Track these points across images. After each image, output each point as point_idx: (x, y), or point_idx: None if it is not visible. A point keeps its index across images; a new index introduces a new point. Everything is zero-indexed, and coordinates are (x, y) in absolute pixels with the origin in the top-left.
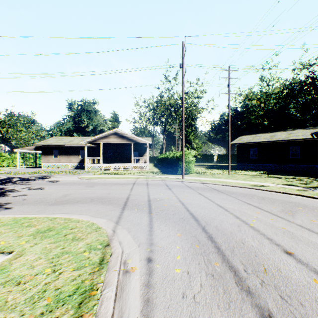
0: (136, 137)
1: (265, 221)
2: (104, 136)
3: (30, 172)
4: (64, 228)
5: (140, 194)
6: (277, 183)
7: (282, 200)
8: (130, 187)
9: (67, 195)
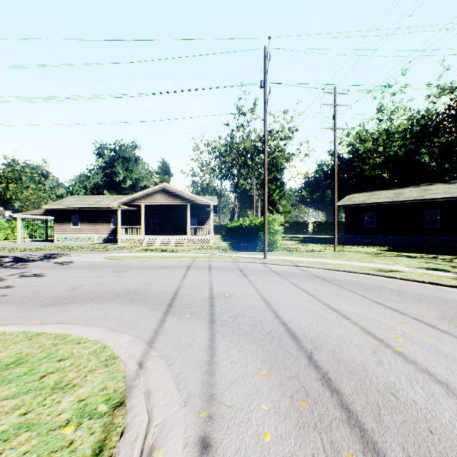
0: (195, 196)
1: (419, 341)
2: (146, 195)
3: (34, 248)
4: (47, 359)
5: (198, 285)
6: (413, 265)
7: (434, 296)
8: (183, 273)
9: (78, 287)
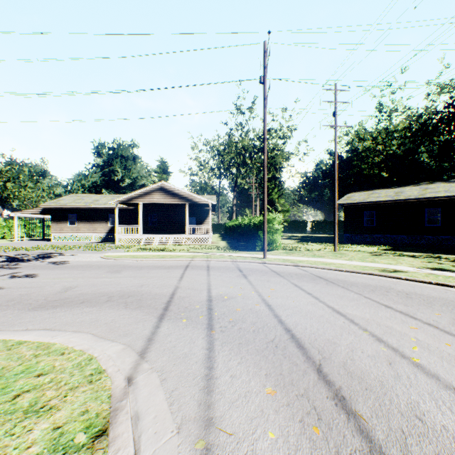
0: (193, 194)
1: (438, 350)
2: (144, 193)
3: (30, 248)
4: (24, 374)
5: (195, 287)
6: (417, 265)
7: (444, 299)
8: (180, 273)
9: (70, 289)
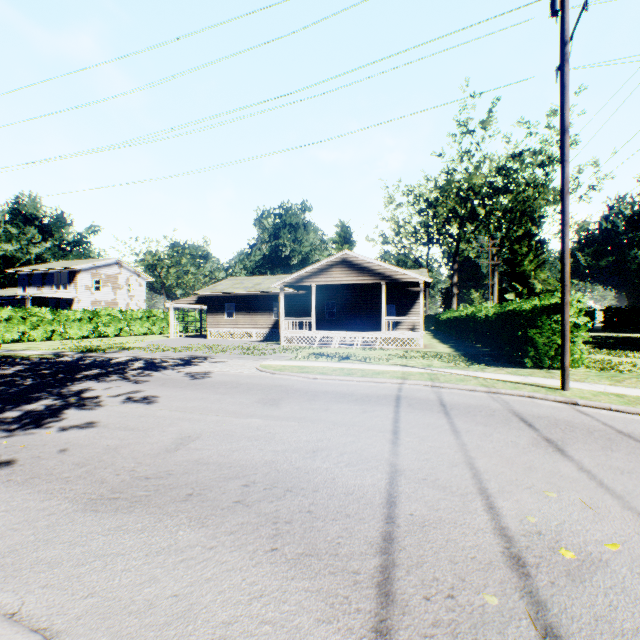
0: (393, 267)
1: None
2: (318, 270)
3: (179, 347)
4: None
5: (441, 475)
6: None
7: None
8: (389, 419)
9: (186, 442)
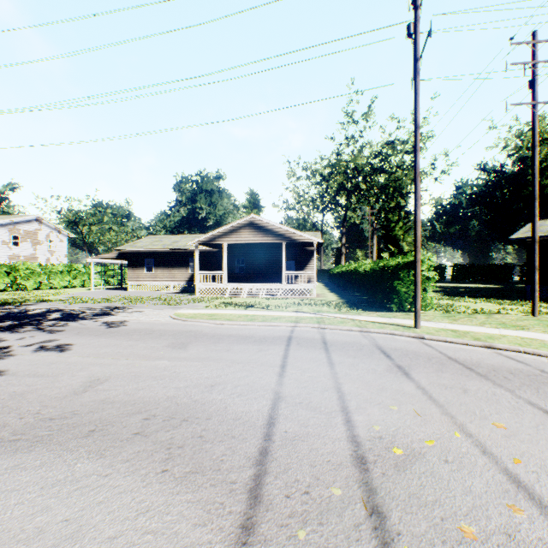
0: (292, 230)
1: None
2: (229, 231)
3: (99, 299)
4: None
5: (314, 399)
6: None
7: None
8: (280, 356)
9: (95, 384)
